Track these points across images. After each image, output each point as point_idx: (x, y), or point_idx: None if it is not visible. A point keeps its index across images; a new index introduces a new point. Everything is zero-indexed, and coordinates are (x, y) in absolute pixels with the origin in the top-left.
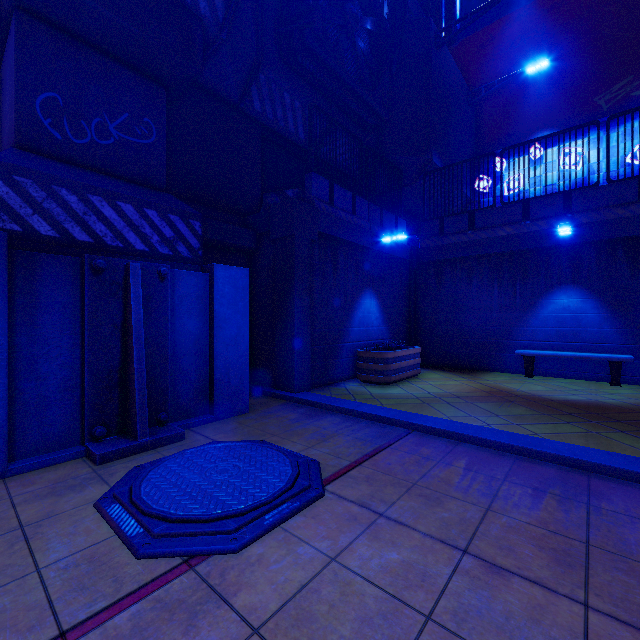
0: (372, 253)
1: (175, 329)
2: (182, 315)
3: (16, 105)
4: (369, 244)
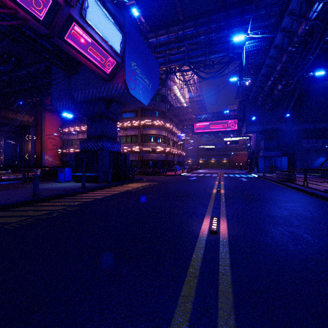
0: (324, 149)
1: (277, 164)
2: (278, 162)
3: (264, 146)
4: (321, 148)
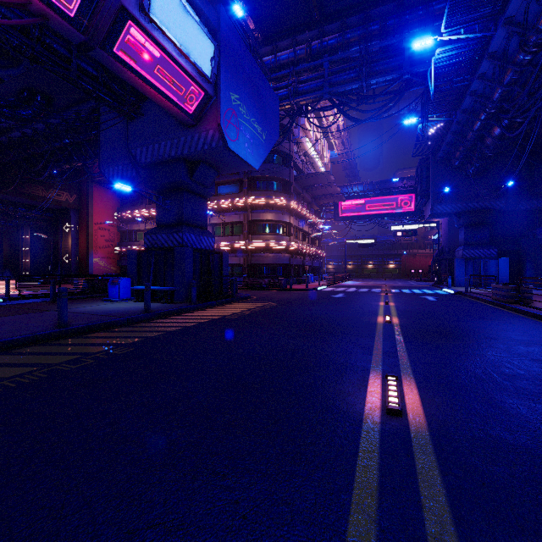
0: None
1: (489, 270)
2: (491, 268)
3: (464, 239)
4: None
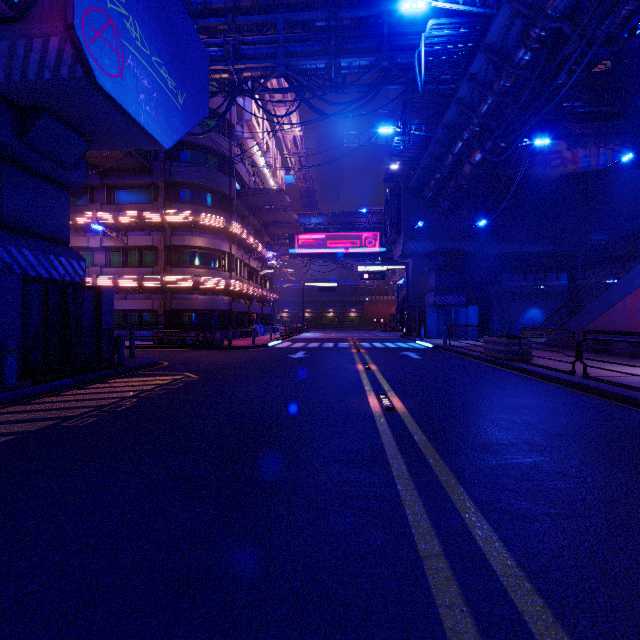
0: (536, 292)
1: (460, 319)
2: (461, 317)
3: (435, 284)
4: (532, 290)
